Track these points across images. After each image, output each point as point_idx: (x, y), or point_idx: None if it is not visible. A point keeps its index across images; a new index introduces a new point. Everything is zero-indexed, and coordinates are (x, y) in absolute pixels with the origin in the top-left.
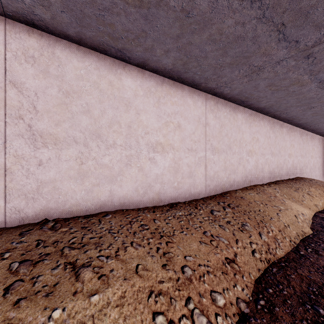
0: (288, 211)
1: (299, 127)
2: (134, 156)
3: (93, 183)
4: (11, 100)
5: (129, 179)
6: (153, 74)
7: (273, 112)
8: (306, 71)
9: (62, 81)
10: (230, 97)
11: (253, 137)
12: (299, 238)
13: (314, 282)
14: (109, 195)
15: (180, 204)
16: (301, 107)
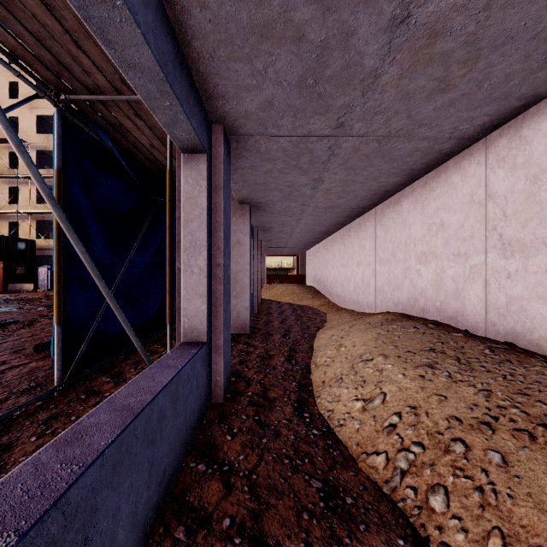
0: None
1: None
2: None
3: None
4: (489, 214)
5: None
6: None
7: None
8: None
9: (529, 166)
10: None
11: None
12: None
13: None
14: None
15: None
16: None
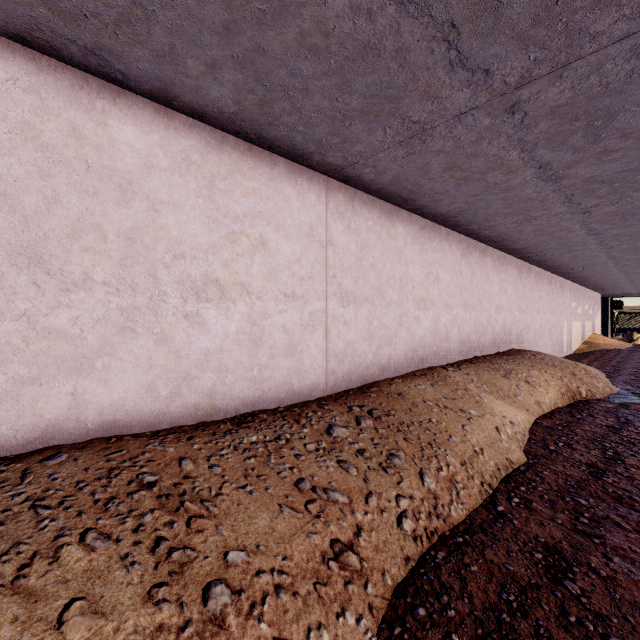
0: (484, 420)
1: (515, 256)
2: (144, 309)
3: (21, 377)
4: None
5: (129, 365)
6: (196, 122)
7: (466, 224)
8: (512, 141)
9: None
10: (379, 190)
11: (429, 272)
12: (500, 474)
13: (513, 578)
14: (71, 404)
15: (263, 416)
16: (514, 216)
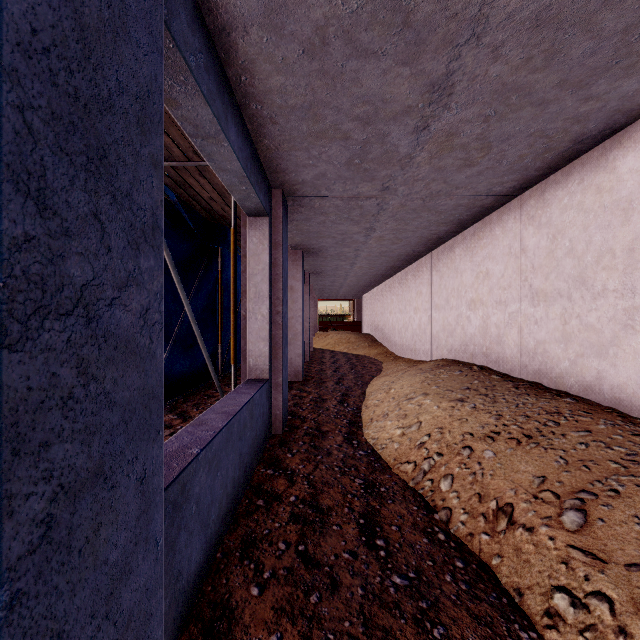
0: None
1: None
2: None
3: (577, 352)
4: (522, 266)
5: (630, 357)
6: None
7: None
8: None
9: (549, 226)
10: None
11: None
12: None
13: None
14: (596, 376)
15: None
16: None
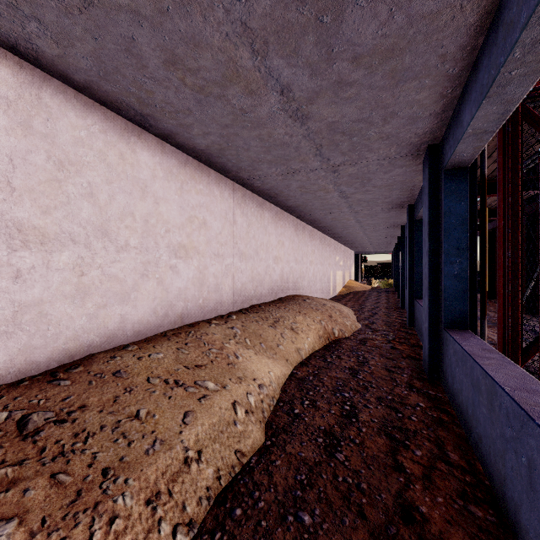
0: (220, 396)
1: (292, 214)
2: None
3: None
4: None
5: None
6: None
7: (235, 170)
8: (234, 23)
9: None
10: (90, 86)
11: (193, 216)
12: (218, 487)
13: None
14: None
15: None
16: (278, 166)
